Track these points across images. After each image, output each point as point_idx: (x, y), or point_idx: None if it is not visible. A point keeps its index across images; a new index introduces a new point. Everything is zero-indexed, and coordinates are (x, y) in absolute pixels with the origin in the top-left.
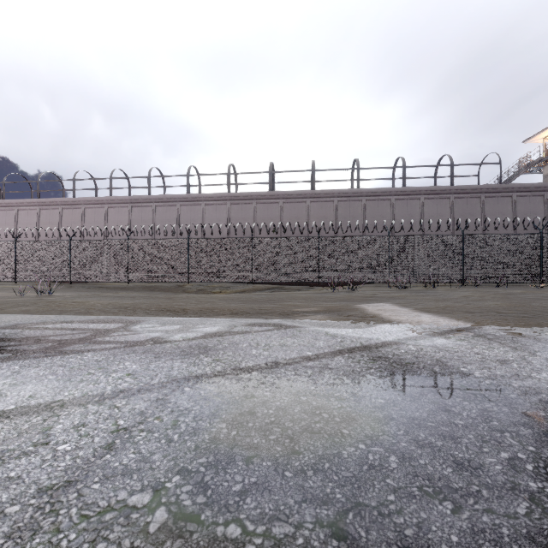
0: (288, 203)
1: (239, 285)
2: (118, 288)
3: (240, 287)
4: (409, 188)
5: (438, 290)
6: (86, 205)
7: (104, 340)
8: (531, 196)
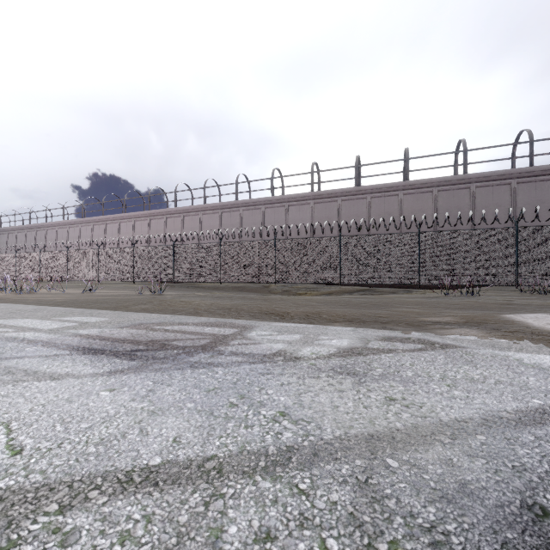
0: (376, 198)
1: (323, 286)
2: (211, 288)
3: (325, 288)
4: (539, 167)
5: None
6: (185, 213)
7: (226, 350)
8: None
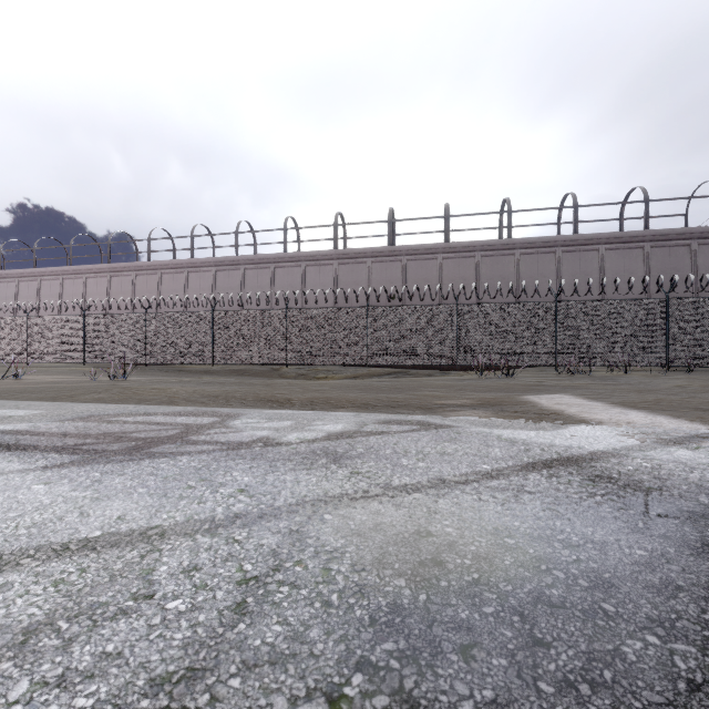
0: (413, 261)
1: (349, 369)
2: (201, 371)
3: (351, 371)
4: (583, 236)
5: (633, 377)
6: (163, 269)
7: (198, 439)
8: None
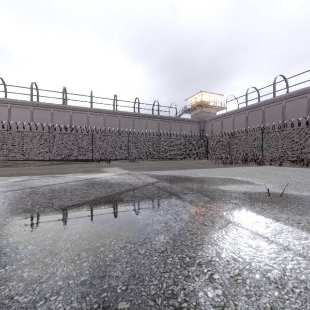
0: (75, 113)
1: (40, 162)
2: None
3: (40, 163)
4: (141, 114)
5: (146, 162)
6: None
7: None
8: (186, 123)
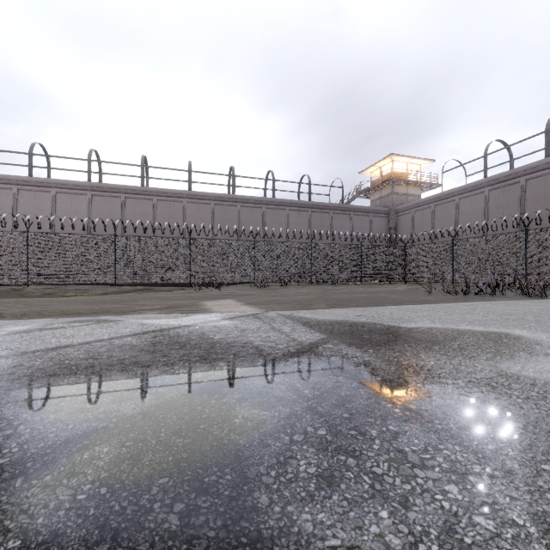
0: (162, 201)
1: (102, 287)
2: None
3: (102, 289)
4: (277, 200)
5: (288, 288)
6: None
7: None
8: (362, 216)
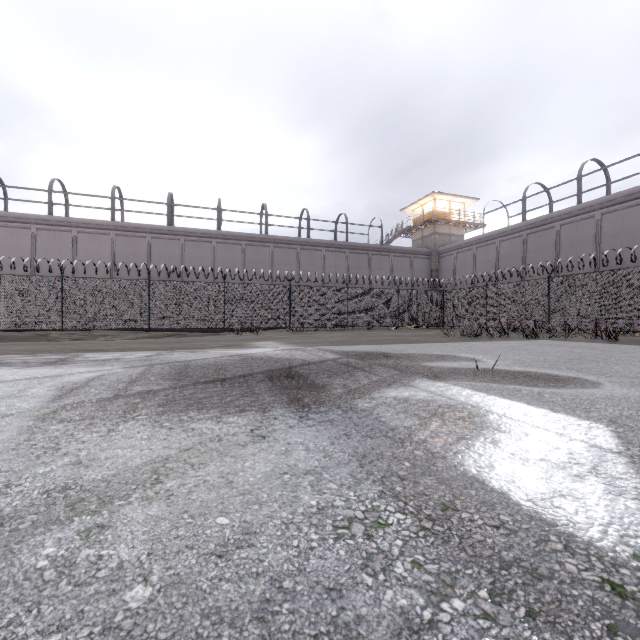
0: (190, 241)
1: (129, 333)
2: None
3: (132, 335)
4: (313, 240)
5: (323, 333)
6: None
7: (77, 360)
8: (402, 257)
